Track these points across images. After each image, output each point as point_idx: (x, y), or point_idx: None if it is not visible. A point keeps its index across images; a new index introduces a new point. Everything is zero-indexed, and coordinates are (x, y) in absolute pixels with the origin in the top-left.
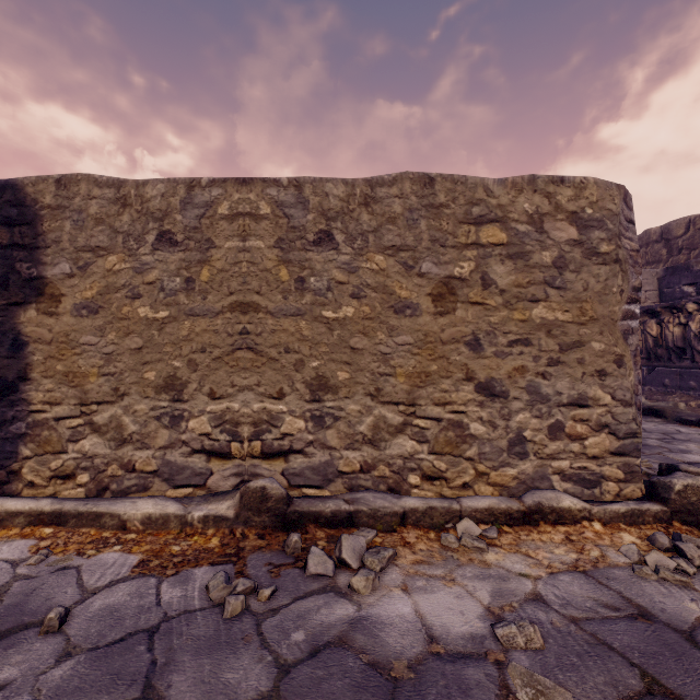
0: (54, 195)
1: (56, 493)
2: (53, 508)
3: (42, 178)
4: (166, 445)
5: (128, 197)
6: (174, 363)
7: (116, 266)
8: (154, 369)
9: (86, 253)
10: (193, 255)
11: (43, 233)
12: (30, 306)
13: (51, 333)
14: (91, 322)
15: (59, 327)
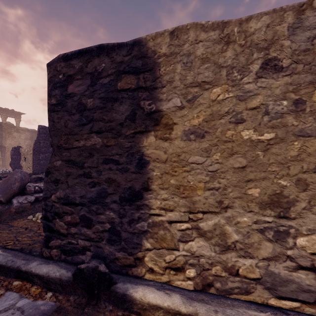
0: (168, 45)
1: (170, 281)
2: (187, 310)
3: (159, 33)
4: (269, 257)
5: (231, 35)
6: (280, 182)
7: (220, 96)
8: (258, 186)
9: (194, 88)
10: (301, 77)
11: (159, 76)
12: (149, 134)
13: (166, 154)
14: (197, 144)
15: (172, 149)
